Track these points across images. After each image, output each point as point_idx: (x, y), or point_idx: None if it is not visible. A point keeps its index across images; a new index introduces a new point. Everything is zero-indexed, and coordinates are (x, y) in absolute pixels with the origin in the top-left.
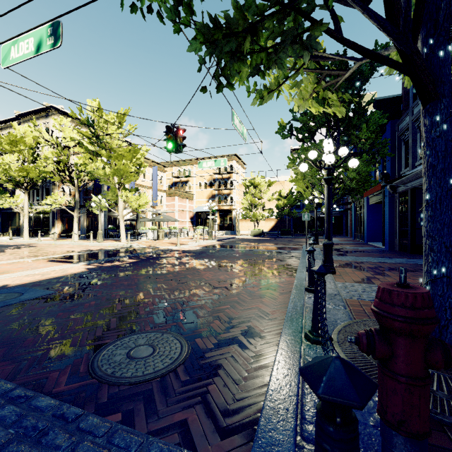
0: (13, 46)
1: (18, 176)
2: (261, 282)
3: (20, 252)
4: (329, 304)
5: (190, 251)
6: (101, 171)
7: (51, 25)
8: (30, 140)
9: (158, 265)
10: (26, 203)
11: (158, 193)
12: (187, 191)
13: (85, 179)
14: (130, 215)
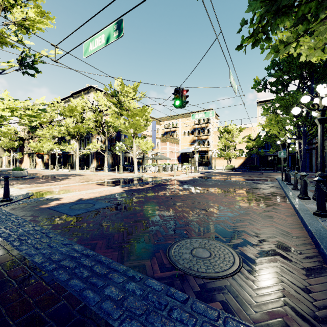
0: (91, 42)
1: (73, 131)
2: (261, 206)
3: (78, 178)
4: None
5: (185, 180)
6: (123, 125)
7: (116, 22)
8: (79, 109)
9: (169, 189)
10: (77, 148)
11: (155, 140)
12: (175, 137)
13: (112, 131)
14: (138, 155)
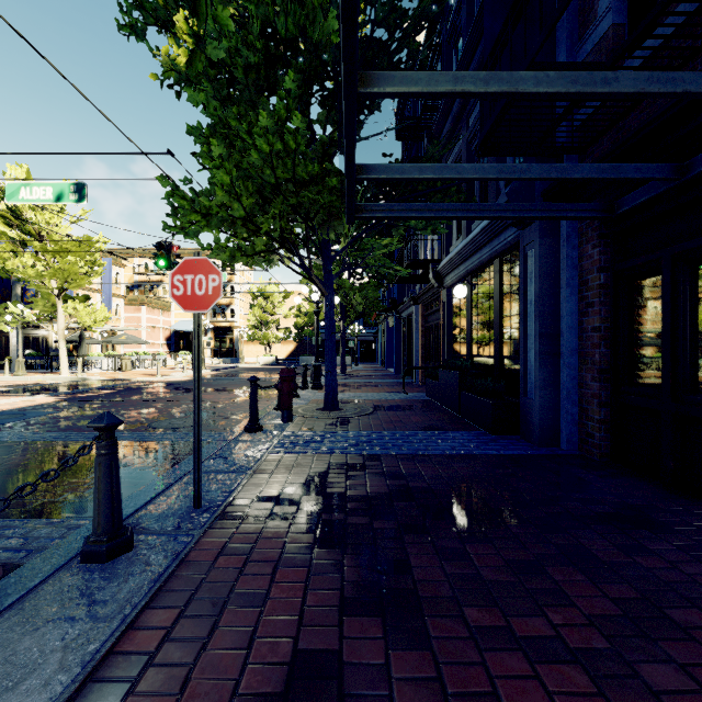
0: (25, 188)
1: None
2: (259, 398)
3: None
4: (300, 401)
5: (179, 382)
6: (31, 270)
7: (76, 184)
8: None
9: (148, 393)
10: None
11: (112, 300)
12: (161, 297)
13: None
14: None
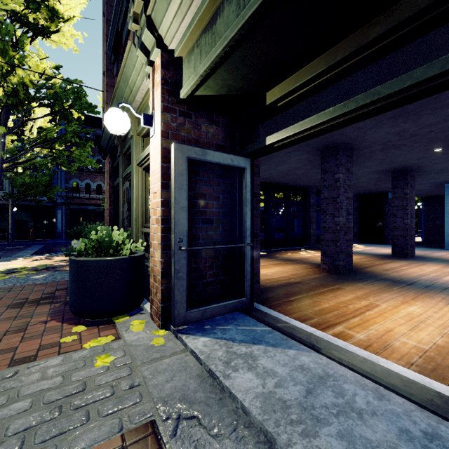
0: None
1: None
2: None
3: None
4: None
5: None
6: None
7: None
8: None
9: None
10: None
11: None
12: None
13: None
14: None
